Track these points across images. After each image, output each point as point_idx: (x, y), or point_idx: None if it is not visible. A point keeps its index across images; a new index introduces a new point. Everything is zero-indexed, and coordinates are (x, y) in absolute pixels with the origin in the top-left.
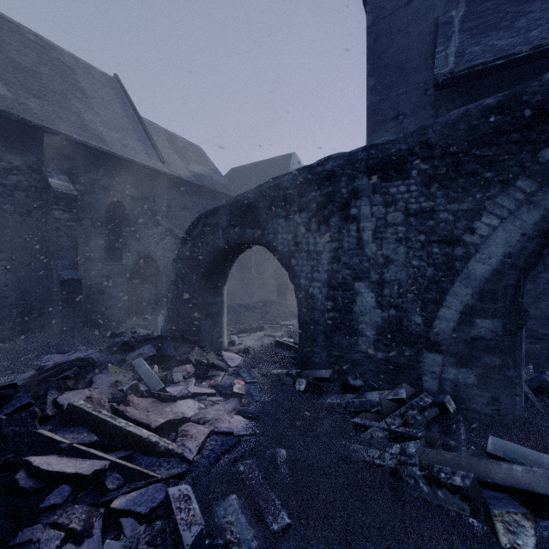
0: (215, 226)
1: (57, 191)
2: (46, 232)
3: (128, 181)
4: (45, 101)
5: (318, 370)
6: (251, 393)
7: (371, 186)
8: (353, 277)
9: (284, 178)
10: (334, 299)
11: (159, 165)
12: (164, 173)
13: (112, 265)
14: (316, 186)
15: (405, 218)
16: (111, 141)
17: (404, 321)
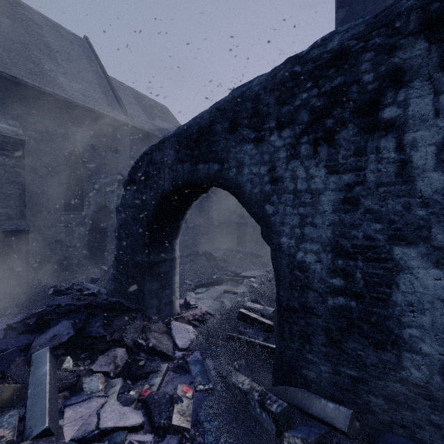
0: (160, 163)
1: (1, 135)
2: None
3: (88, 131)
4: (0, 47)
5: (316, 396)
6: (201, 423)
7: (436, 55)
8: (390, 236)
9: (253, 82)
10: (346, 275)
11: (122, 116)
12: (126, 124)
13: (71, 214)
14: (310, 81)
15: None
16: (72, 90)
17: None
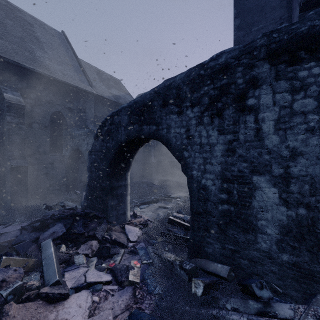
0: (118, 124)
1: (9, 102)
2: (3, 132)
3: (66, 98)
4: (6, 41)
5: (212, 262)
6: (146, 280)
7: (274, 72)
8: (251, 170)
9: (176, 77)
10: (228, 192)
11: (89, 87)
12: (91, 93)
13: (55, 155)
14: (209, 80)
15: (318, 104)
16: (55, 70)
17: (319, 223)
